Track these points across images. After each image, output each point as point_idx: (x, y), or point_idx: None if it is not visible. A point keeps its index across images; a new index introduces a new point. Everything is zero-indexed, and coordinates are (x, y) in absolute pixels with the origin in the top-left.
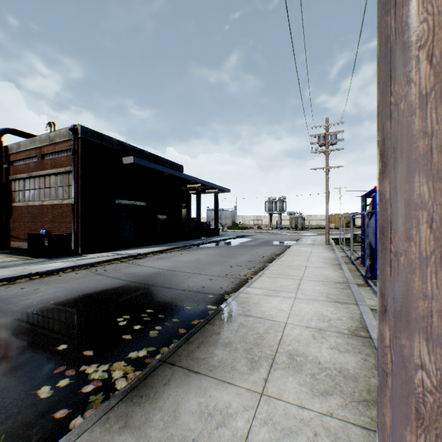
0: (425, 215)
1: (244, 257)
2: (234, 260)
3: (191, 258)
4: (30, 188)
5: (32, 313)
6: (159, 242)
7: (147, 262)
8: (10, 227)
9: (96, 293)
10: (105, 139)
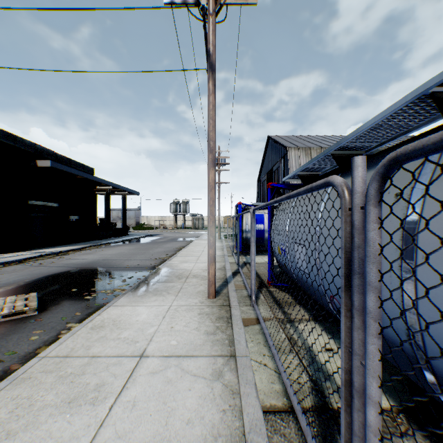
0: (211, 220)
1: (159, 249)
2: (152, 251)
3: (115, 252)
4: None
5: (21, 285)
6: (70, 241)
7: (75, 256)
8: None
9: (57, 274)
10: (18, 141)
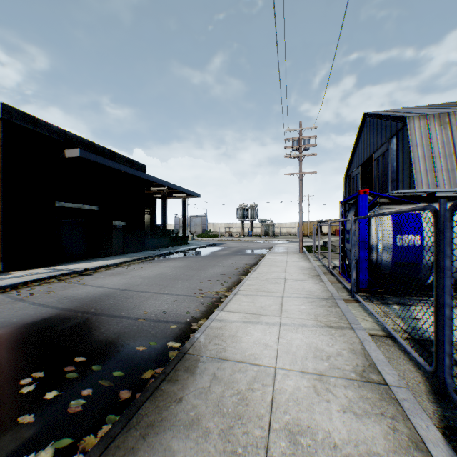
0: None
1: (216, 269)
2: (204, 273)
3: (153, 272)
4: None
5: None
6: (115, 253)
7: (95, 279)
8: None
9: (4, 332)
10: (40, 125)
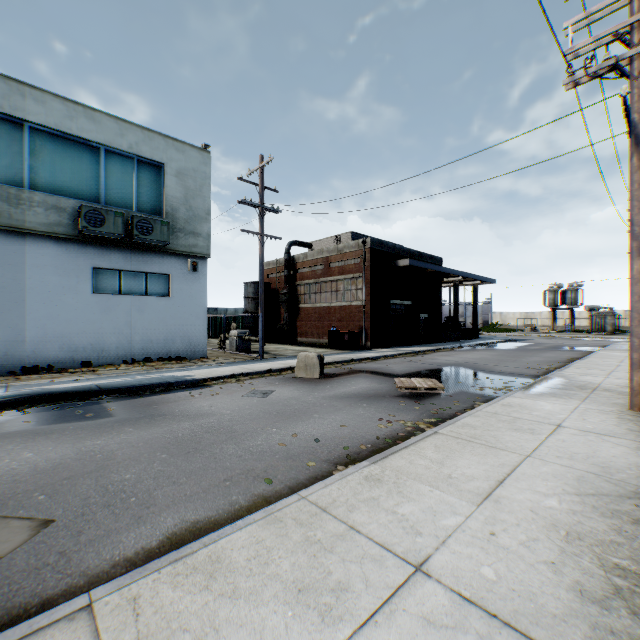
0: (634, 319)
1: (535, 358)
2: (524, 359)
3: (475, 356)
4: (315, 292)
5: (412, 373)
6: (420, 342)
7: (434, 357)
8: (295, 325)
9: (432, 369)
10: (384, 246)
